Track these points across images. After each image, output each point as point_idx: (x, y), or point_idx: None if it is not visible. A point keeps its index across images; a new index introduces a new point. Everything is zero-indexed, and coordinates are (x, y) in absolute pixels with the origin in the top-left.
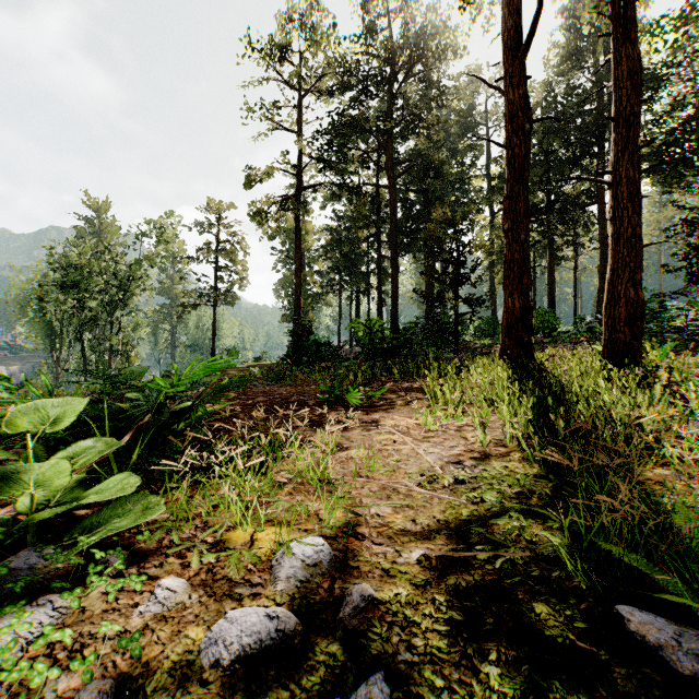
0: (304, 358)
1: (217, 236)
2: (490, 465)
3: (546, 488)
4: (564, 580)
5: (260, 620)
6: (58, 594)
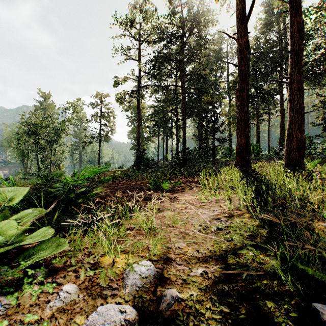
0: (141, 167)
1: (101, 109)
2: (234, 220)
3: (264, 233)
4: (280, 286)
5: (115, 313)
6: (5, 296)
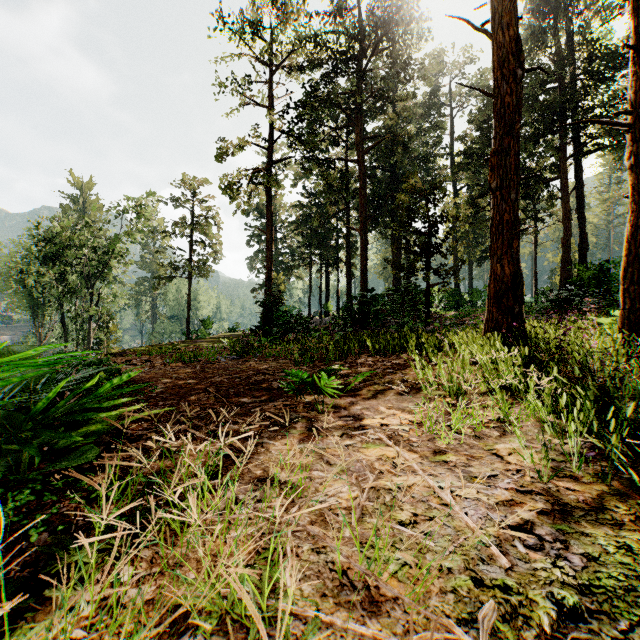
0: (274, 329)
1: (192, 211)
2: (592, 541)
3: None
4: None
5: None
6: None
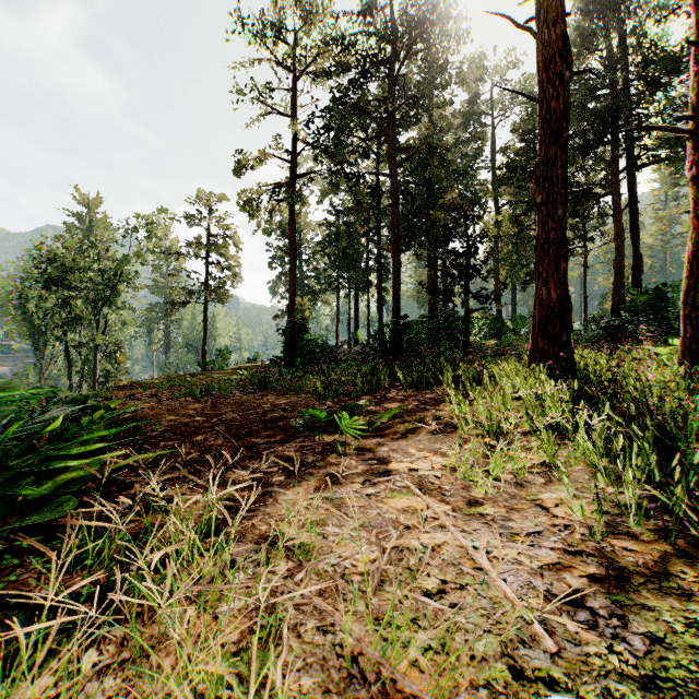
0: (297, 360)
1: (209, 230)
2: (655, 616)
3: None
4: None
5: None
6: None
